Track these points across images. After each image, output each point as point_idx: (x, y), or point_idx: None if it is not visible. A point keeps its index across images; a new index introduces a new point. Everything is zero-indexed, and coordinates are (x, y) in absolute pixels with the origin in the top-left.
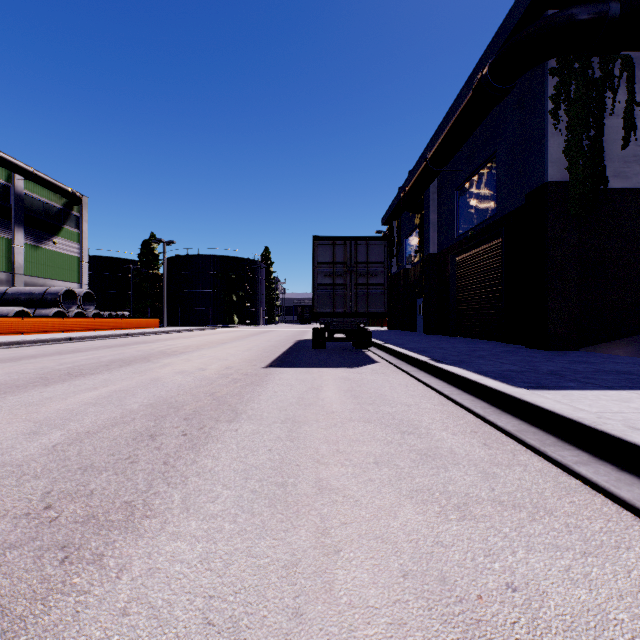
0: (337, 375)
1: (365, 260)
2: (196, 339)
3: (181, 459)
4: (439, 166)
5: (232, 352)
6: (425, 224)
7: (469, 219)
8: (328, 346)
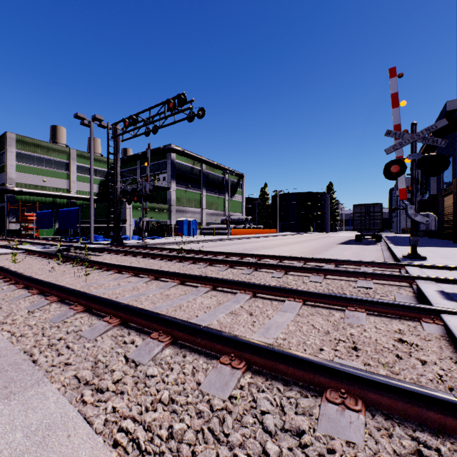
0: (358, 246)
1: (373, 211)
2: (302, 238)
3: (329, 249)
4: None
5: (323, 241)
6: (428, 178)
7: (446, 180)
8: (363, 241)
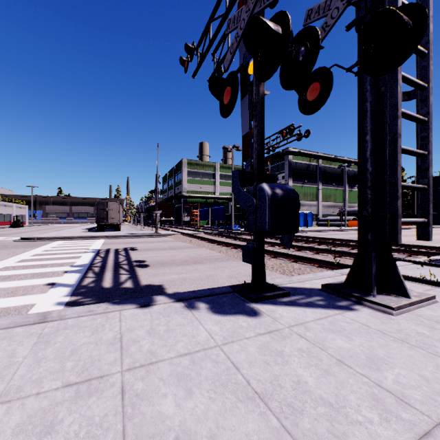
0: None
1: None
2: None
3: None
4: None
5: None
6: None
7: None
8: None
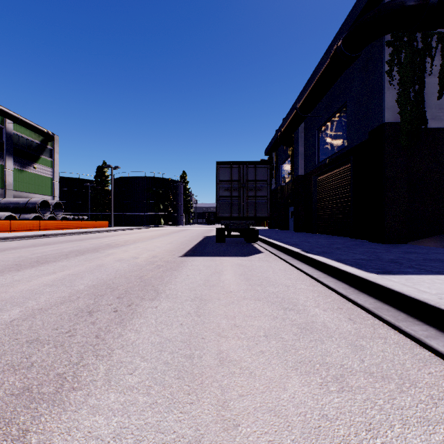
0: (233, 262)
1: (253, 179)
2: (133, 235)
3: (110, 333)
4: (305, 113)
5: (158, 245)
6: (295, 154)
7: (327, 150)
8: (227, 240)
